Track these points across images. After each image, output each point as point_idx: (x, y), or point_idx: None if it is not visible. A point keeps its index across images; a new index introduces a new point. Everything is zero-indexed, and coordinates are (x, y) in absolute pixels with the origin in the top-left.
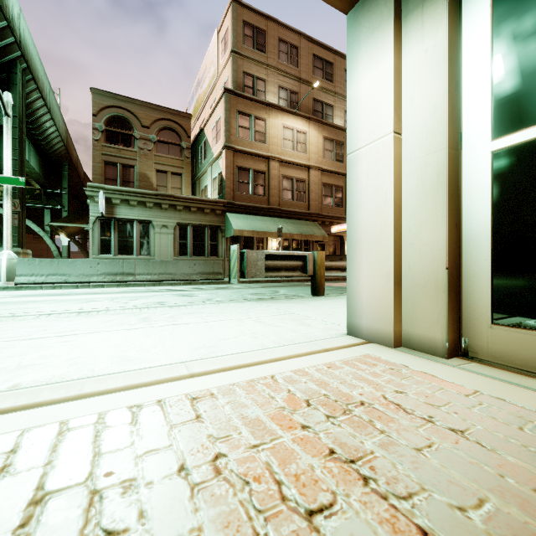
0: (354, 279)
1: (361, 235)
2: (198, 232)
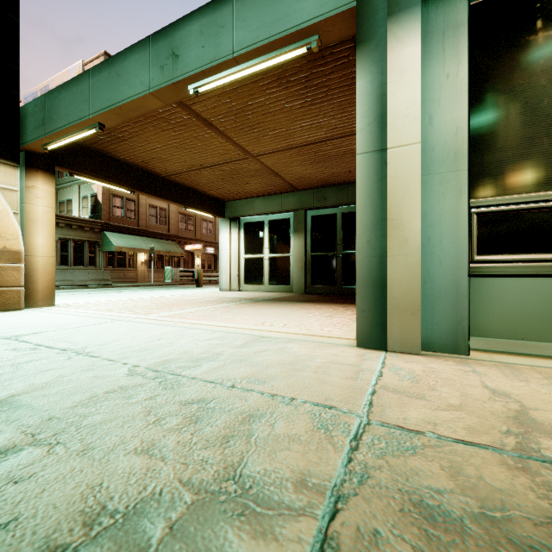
0: (221, 278)
1: (223, 269)
2: (78, 246)
